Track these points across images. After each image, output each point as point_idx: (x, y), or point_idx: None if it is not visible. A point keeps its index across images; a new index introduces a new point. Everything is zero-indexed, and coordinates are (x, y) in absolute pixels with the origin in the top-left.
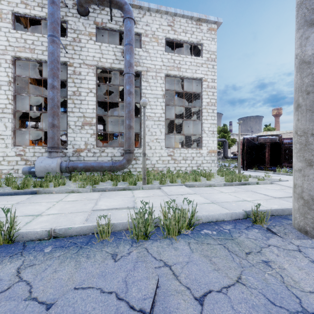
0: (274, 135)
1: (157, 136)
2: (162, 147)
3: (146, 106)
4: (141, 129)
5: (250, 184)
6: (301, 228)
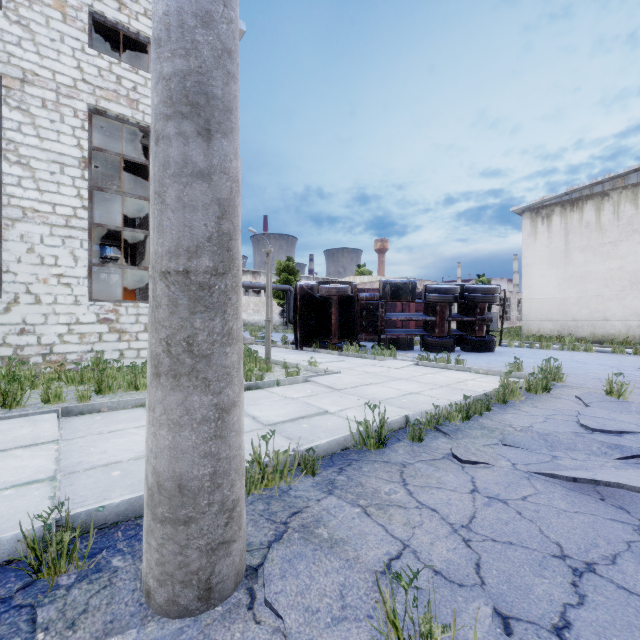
0: (346, 282)
1: (63, 267)
2: (78, 300)
3: (22, 181)
4: (1, 244)
5: (261, 388)
6: (144, 581)
